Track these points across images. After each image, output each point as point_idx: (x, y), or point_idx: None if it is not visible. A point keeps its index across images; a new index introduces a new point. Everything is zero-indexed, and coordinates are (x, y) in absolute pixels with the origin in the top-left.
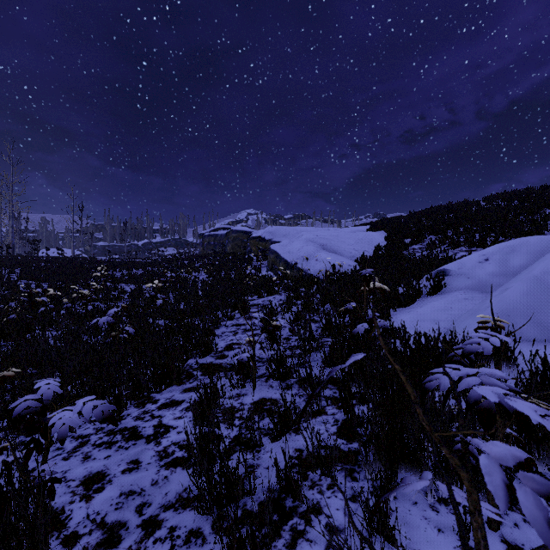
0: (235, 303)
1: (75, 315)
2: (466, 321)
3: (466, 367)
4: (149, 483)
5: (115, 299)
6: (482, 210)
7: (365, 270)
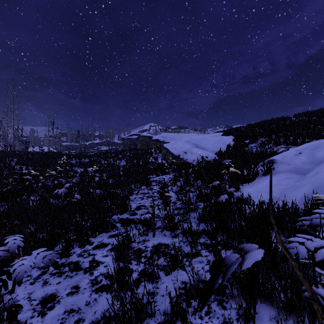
0: (142, 180)
1: (46, 187)
2: (291, 193)
3: (312, 235)
4: (84, 303)
5: (71, 177)
6: (293, 122)
7: (226, 160)
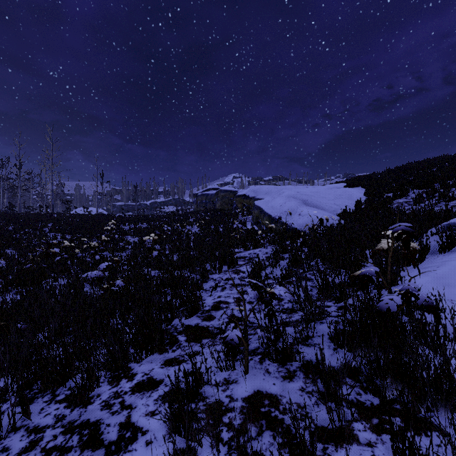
0: (223, 256)
1: (83, 264)
2: None
3: None
4: None
5: (120, 249)
6: None
7: (397, 224)
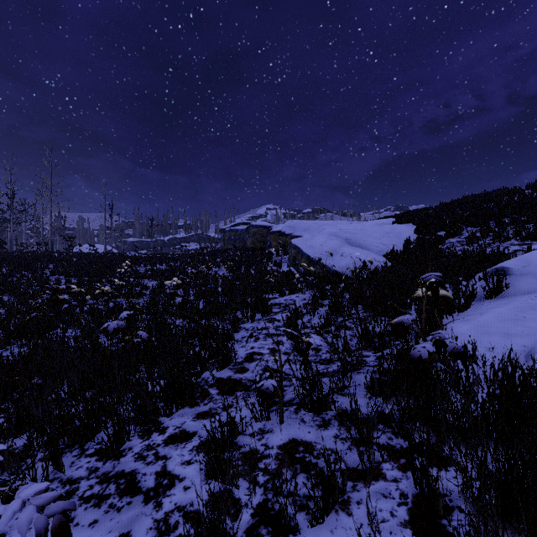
0: (256, 303)
1: (96, 313)
2: None
3: None
4: None
5: (137, 295)
6: (529, 198)
7: (429, 274)
